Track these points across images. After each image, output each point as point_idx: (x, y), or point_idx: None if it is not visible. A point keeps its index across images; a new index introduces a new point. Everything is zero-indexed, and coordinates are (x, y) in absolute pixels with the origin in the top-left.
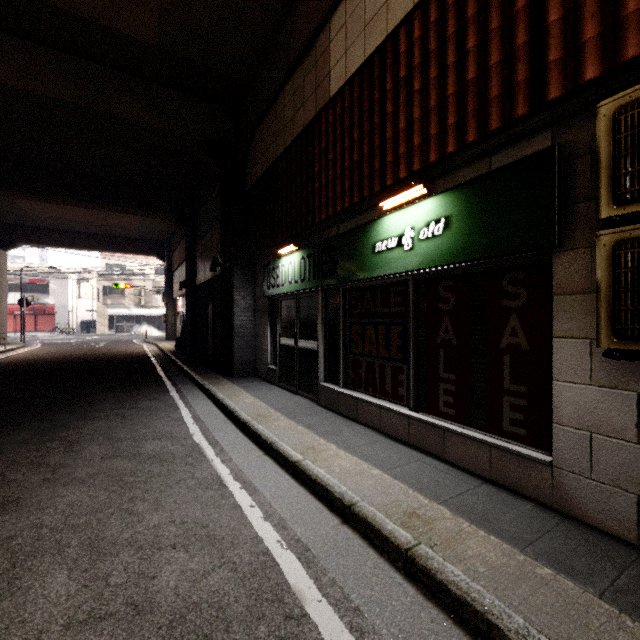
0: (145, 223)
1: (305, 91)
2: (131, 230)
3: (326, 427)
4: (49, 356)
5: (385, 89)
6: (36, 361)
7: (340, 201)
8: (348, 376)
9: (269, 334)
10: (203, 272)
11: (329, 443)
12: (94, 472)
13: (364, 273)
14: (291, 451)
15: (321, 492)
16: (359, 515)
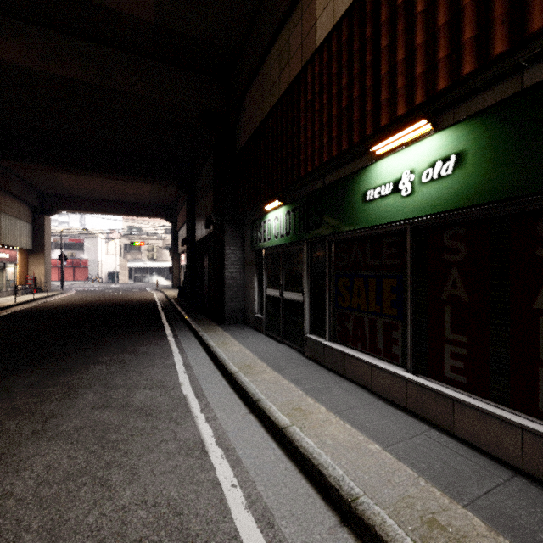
0: (154, 190)
1: (290, 48)
2: (144, 197)
3: (313, 382)
4: (78, 301)
5: (379, 22)
6: (67, 306)
7: (327, 151)
8: (334, 329)
9: (256, 285)
10: (200, 230)
11: (317, 403)
12: (81, 425)
13: (353, 224)
14: (277, 412)
15: (312, 472)
16: (363, 518)
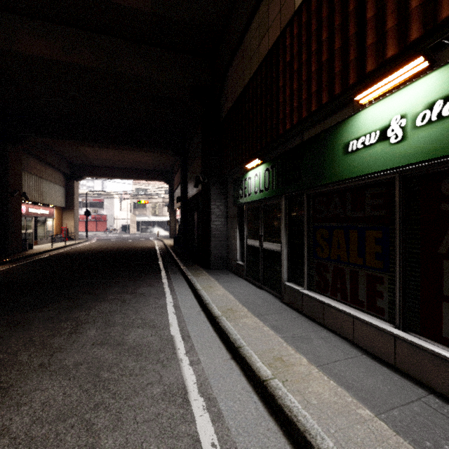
0: (155, 158)
1: (269, 17)
2: (147, 164)
3: (292, 330)
4: (97, 248)
5: None
6: (88, 251)
7: (306, 107)
8: (312, 278)
9: (238, 236)
10: (191, 189)
11: (298, 354)
12: (80, 361)
13: (333, 176)
14: (258, 362)
15: (298, 438)
16: None
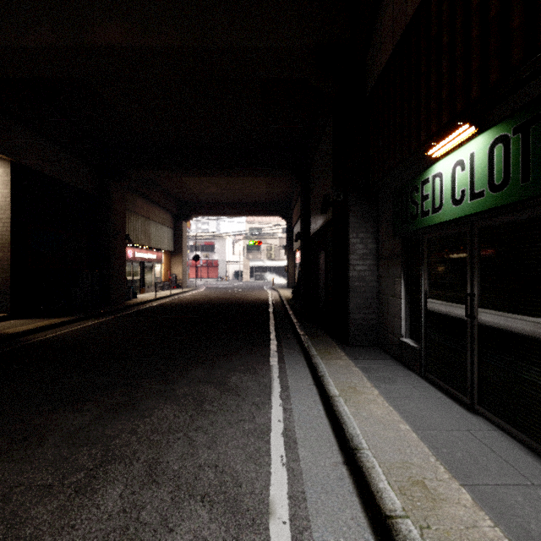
0: (269, 187)
1: None
2: (260, 195)
3: None
4: (202, 298)
5: None
6: (191, 303)
7: None
8: None
9: (403, 291)
10: (315, 221)
11: None
12: None
13: None
14: None
15: None
16: None
